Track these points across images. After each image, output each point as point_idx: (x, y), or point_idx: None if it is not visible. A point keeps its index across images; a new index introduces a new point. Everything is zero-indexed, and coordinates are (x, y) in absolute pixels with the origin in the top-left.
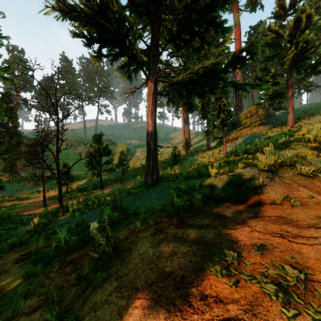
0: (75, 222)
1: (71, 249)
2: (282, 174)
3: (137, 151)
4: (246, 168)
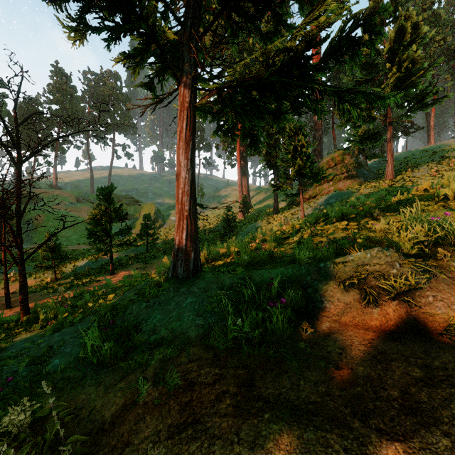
0: (32, 356)
1: None
2: (444, 263)
3: (172, 214)
4: (370, 250)
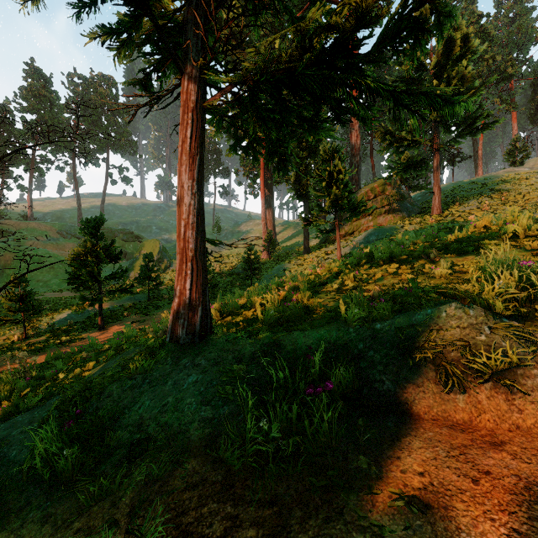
0: None
1: None
2: None
3: None
4: (445, 306)
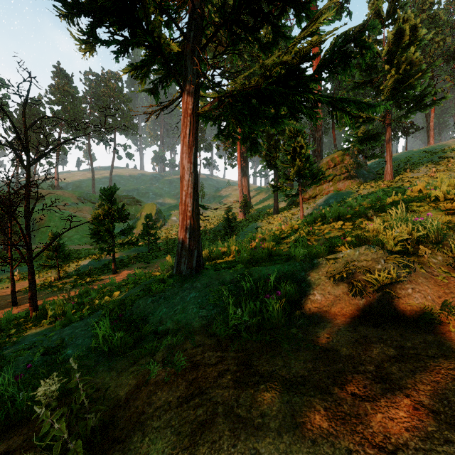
0: (45, 348)
1: (15, 418)
2: (425, 259)
3: (173, 214)
4: (358, 248)
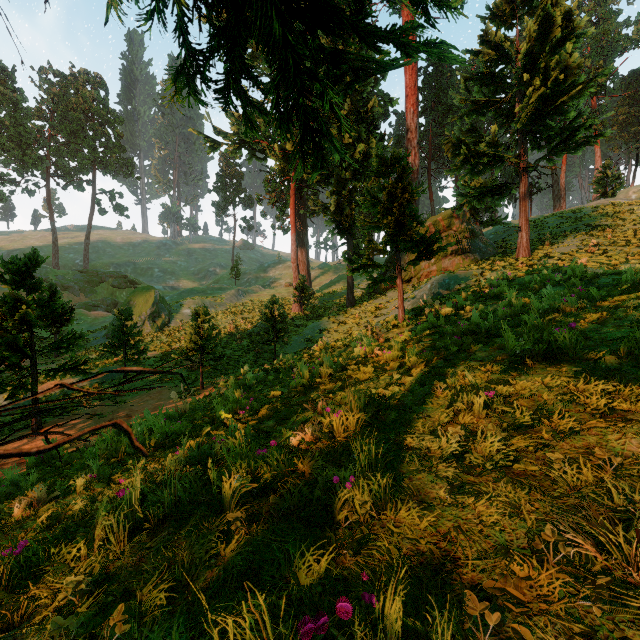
0: None
1: None
2: None
3: (185, 304)
4: None
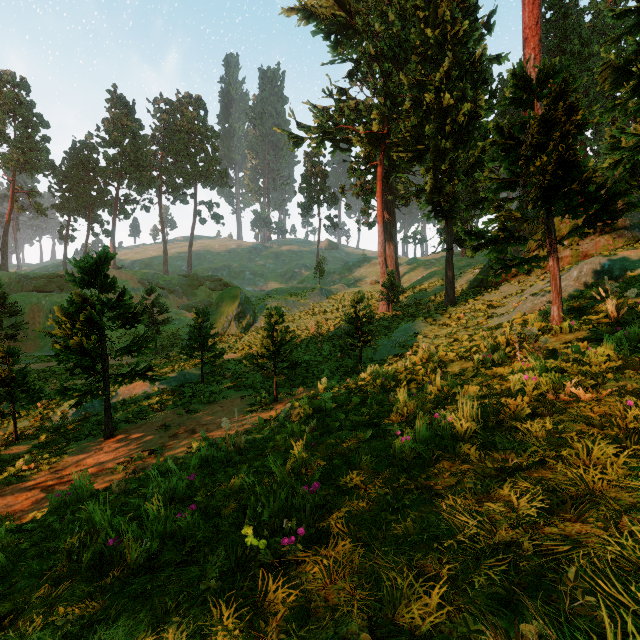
0: None
1: None
2: None
3: (269, 304)
4: None
